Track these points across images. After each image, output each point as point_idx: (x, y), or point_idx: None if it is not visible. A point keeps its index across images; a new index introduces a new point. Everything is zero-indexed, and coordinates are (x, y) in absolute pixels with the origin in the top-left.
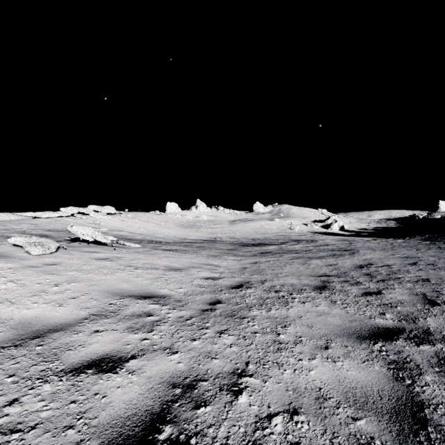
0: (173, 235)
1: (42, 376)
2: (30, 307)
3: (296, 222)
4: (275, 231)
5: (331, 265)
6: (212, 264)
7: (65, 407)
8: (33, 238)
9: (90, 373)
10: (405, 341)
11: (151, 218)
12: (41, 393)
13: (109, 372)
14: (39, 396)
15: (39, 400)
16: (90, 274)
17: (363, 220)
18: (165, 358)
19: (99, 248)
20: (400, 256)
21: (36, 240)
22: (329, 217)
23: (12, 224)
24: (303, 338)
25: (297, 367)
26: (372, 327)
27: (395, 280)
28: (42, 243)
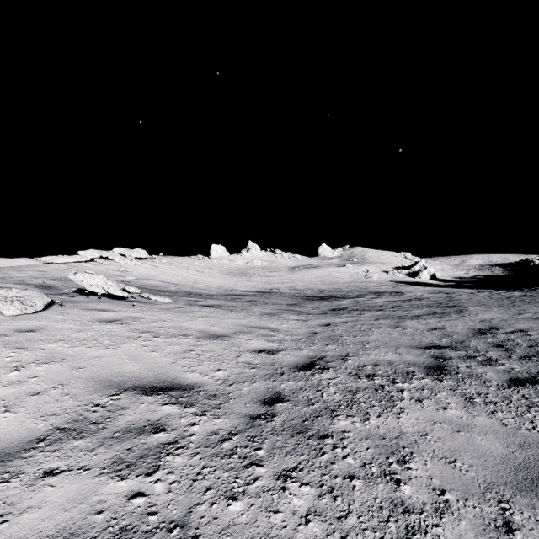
0: (218, 285)
1: None
2: None
3: (373, 268)
4: (347, 280)
5: (436, 329)
6: (267, 327)
7: None
8: (13, 290)
9: None
10: None
11: (192, 264)
12: None
13: None
14: None
15: None
16: (81, 346)
17: (460, 266)
18: None
19: (112, 304)
20: (533, 317)
21: (17, 293)
22: (416, 263)
23: (15, 271)
24: (449, 495)
25: None
26: None
27: None
28: (24, 298)
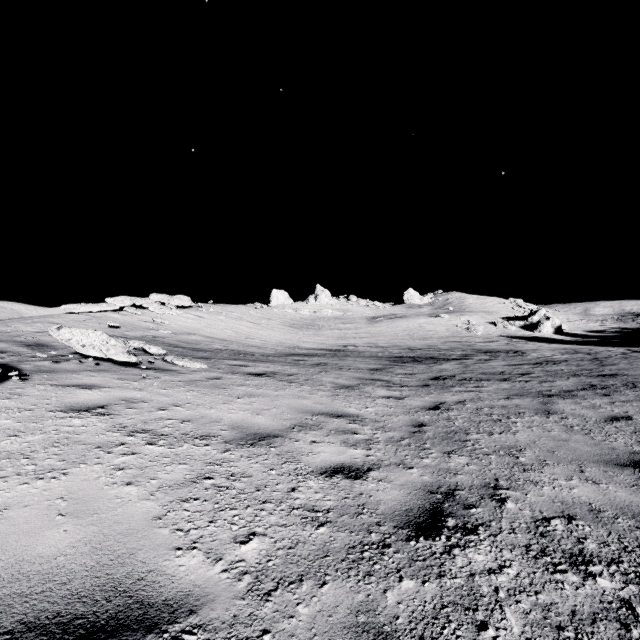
0: (277, 341)
1: None
2: None
3: (477, 319)
4: (443, 334)
5: (617, 418)
6: (344, 413)
7: None
8: None
9: None
10: None
11: (247, 314)
12: None
13: None
14: None
15: None
16: None
17: (591, 316)
18: None
19: (112, 374)
20: None
21: None
22: (534, 312)
23: (22, 323)
24: None
25: None
26: None
27: None
28: None
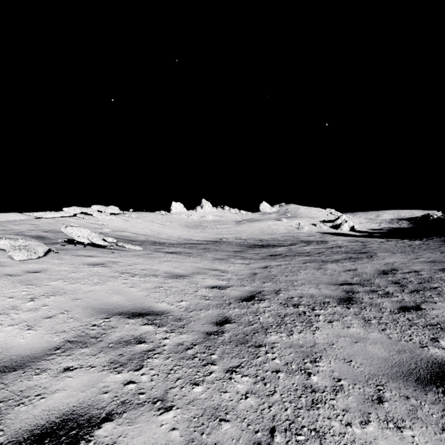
0: (178, 236)
1: None
2: None
3: (304, 222)
4: (283, 231)
5: (350, 270)
6: (218, 269)
7: None
8: (20, 240)
9: None
10: None
11: (156, 218)
12: None
13: None
14: None
15: None
16: (76, 284)
17: (374, 220)
18: (154, 419)
19: (96, 251)
20: (426, 261)
21: (23, 243)
22: (338, 217)
23: (12, 224)
24: (343, 381)
25: (348, 440)
26: (430, 361)
27: (431, 291)
28: (29, 247)
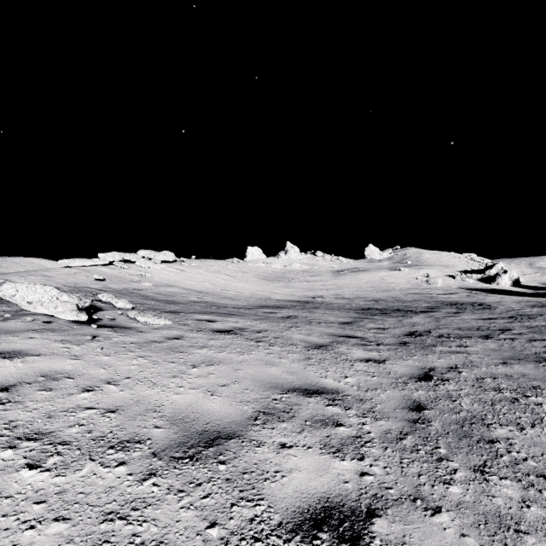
0: (250, 292)
1: None
2: None
3: (435, 272)
4: (404, 286)
5: None
6: (321, 388)
7: None
8: None
9: None
10: None
11: (224, 268)
12: None
13: None
14: None
15: None
16: None
17: (545, 269)
18: None
19: (57, 335)
20: None
21: None
22: (491, 266)
23: (18, 276)
24: None
25: None
26: None
27: None
28: None
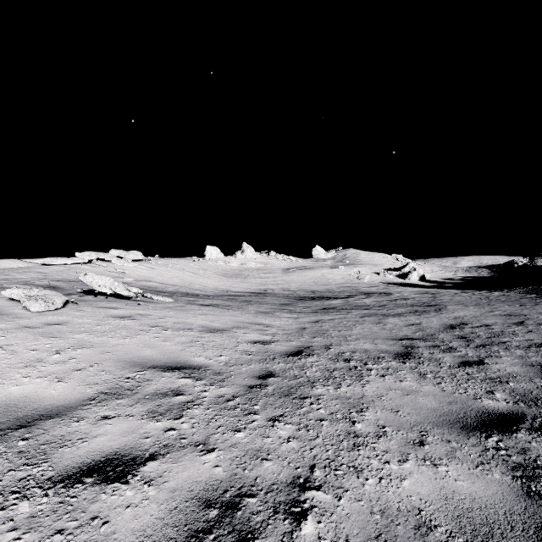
0: (213, 286)
1: (19, 488)
2: (20, 383)
3: (365, 270)
4: (340, 281)
5: (413, 324)
6: (262, 323)
7: (46, 540)
8: (34, 290)
9: (89, 482)
10: (529, 434)
11: (187, 266)
12: (14, 516)
13: (116, 481)
14: (11, 522)
15: (9, 529)
16: (103, 337)
17: (449, 267)
18: (197, 459)
19: (120, 303)
20: (501, 314)
21: (38, 292)
22: (406, 265)
23: (16, 272)
24: (387, 428)
25: (384, 474)
26: (480, 411)
27: (499, 345)
28: (45, 297)
